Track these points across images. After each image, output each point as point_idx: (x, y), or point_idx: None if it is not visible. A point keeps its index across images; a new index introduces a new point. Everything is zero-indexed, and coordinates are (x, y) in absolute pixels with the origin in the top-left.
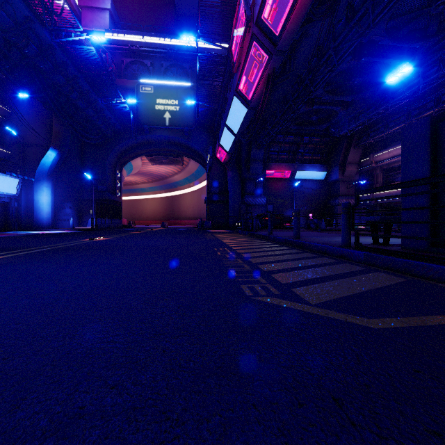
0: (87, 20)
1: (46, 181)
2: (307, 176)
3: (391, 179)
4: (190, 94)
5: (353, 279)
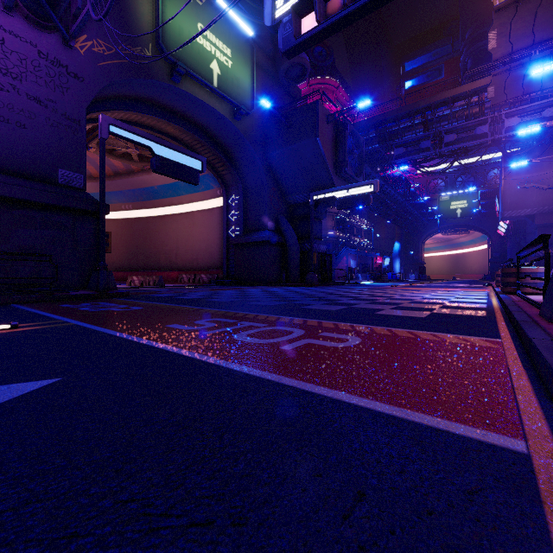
0: None
1: (398, 258)
2: None
3: None
4: (476, 195)
5: None
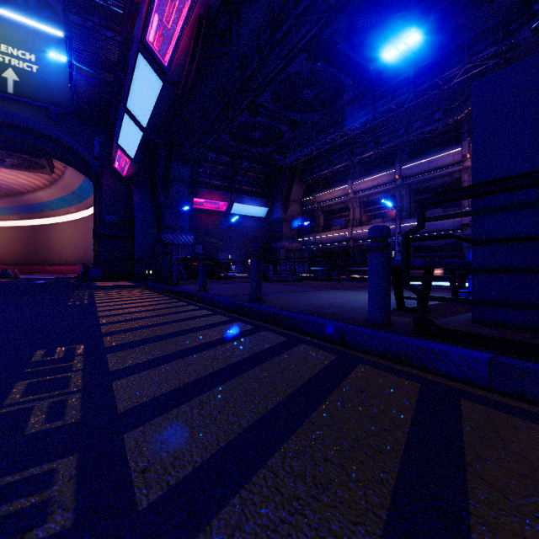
0: None
1: None
2: (246, 212)
3: (332, 223)
4: (63, 53)
5: None
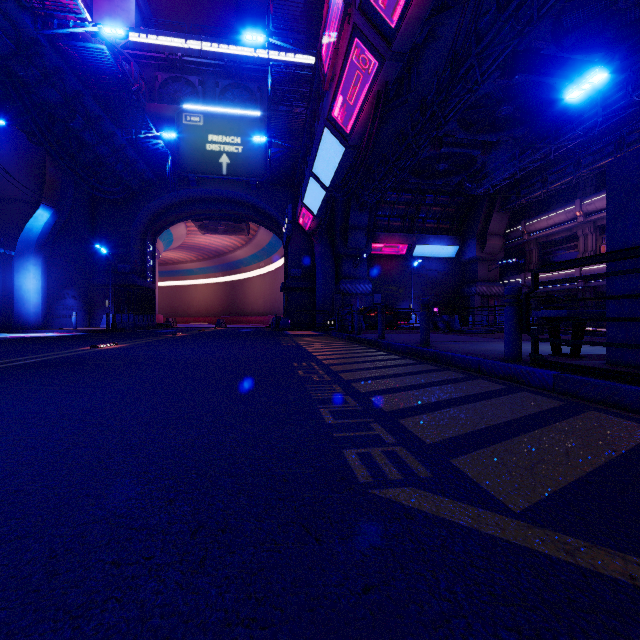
0: (102, 13)
1: (34, 255)
2: (431, 253)
3: (550, 258)
4: (260, 129)
5: (559, 429)
